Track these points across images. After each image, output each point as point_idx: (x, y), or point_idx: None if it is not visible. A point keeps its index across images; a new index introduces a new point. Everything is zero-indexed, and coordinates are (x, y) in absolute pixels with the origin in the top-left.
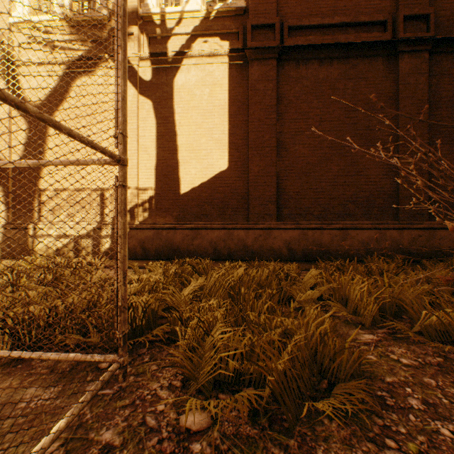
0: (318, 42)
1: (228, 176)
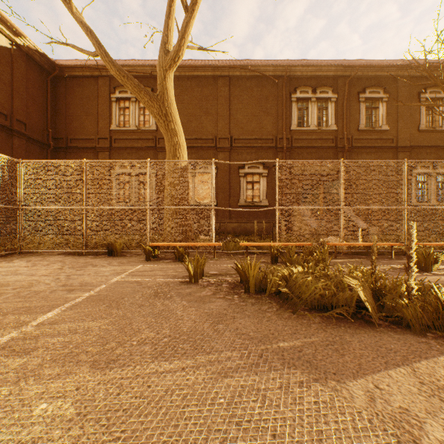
0: None
1: None
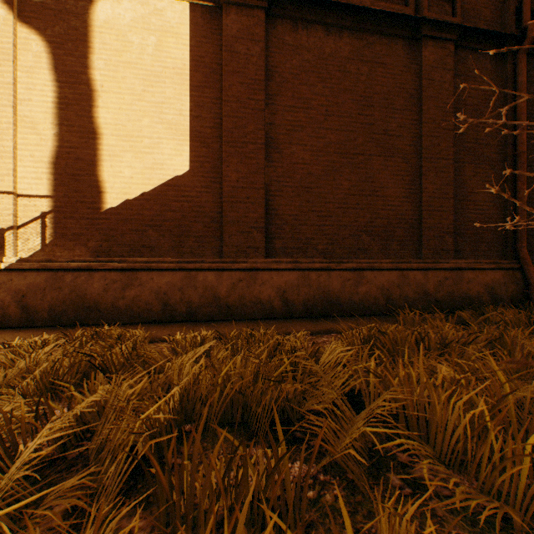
0: None
1: (189, 185)
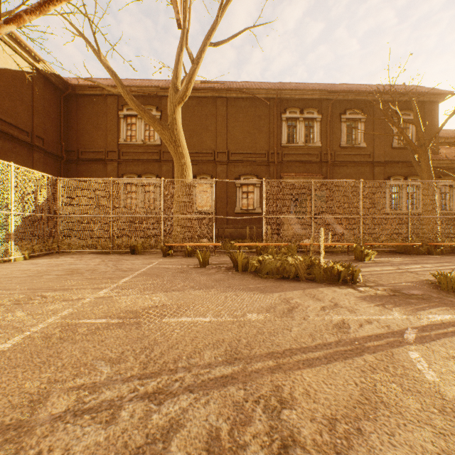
0: (1, 128)
1: None
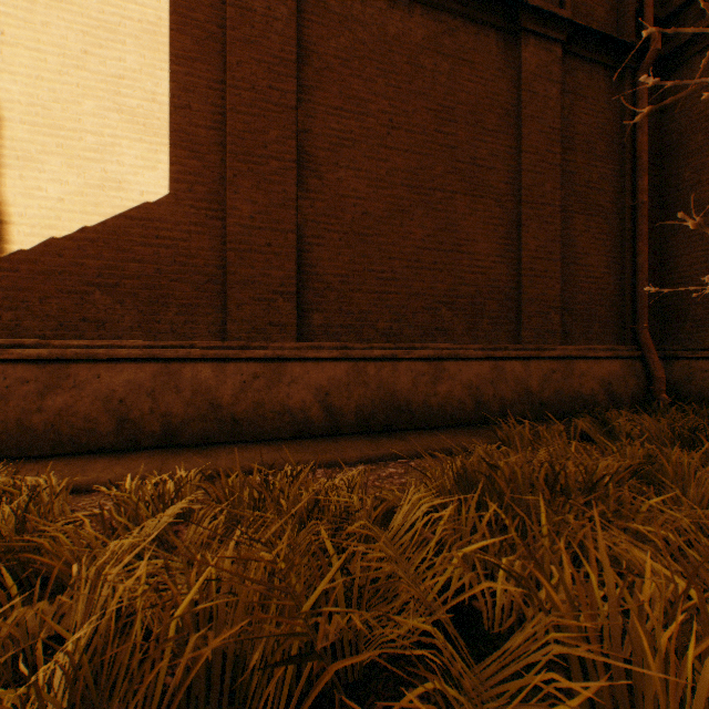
0: None
1: (169, 220)
